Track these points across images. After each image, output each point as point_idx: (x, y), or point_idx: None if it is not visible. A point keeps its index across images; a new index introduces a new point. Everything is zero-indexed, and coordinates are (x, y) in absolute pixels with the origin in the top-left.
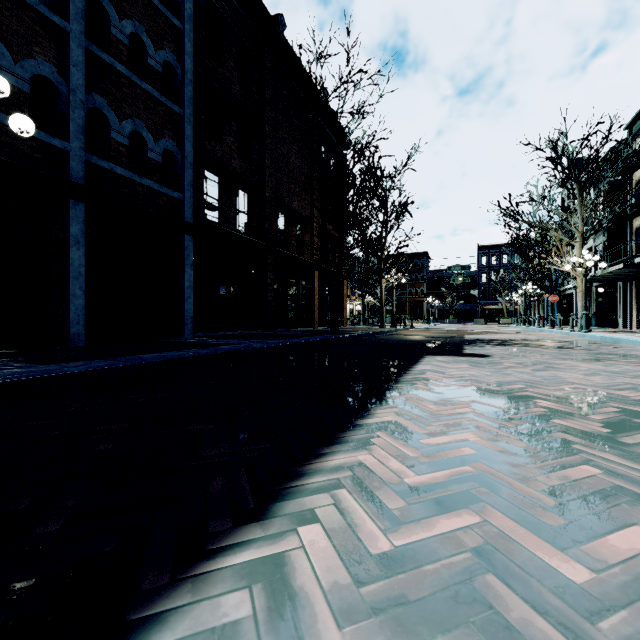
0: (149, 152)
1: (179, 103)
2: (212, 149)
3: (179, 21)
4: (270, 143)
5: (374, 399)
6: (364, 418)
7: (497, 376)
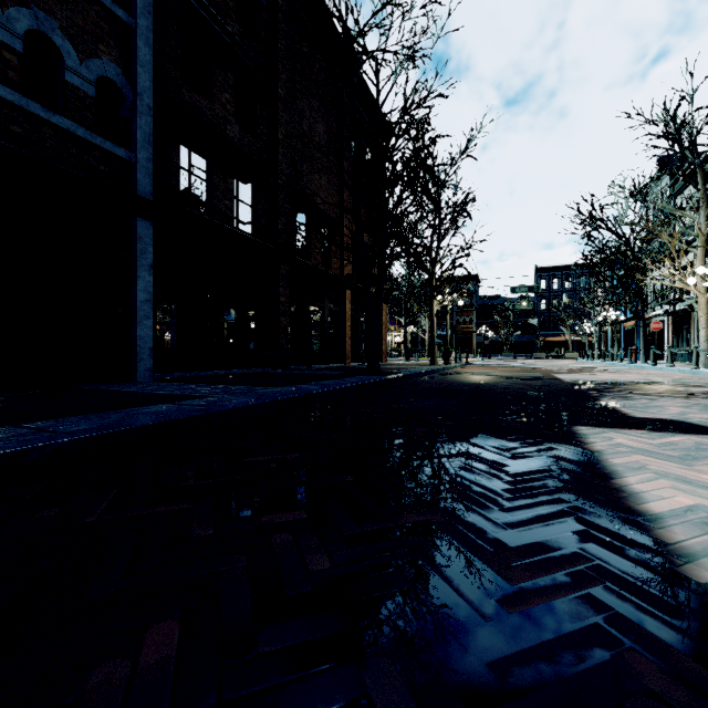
0: (68, 73)
1: (129, 9)
2: (195, 104)
3: None
4: (284, 111)
5: None
6: None
7: None
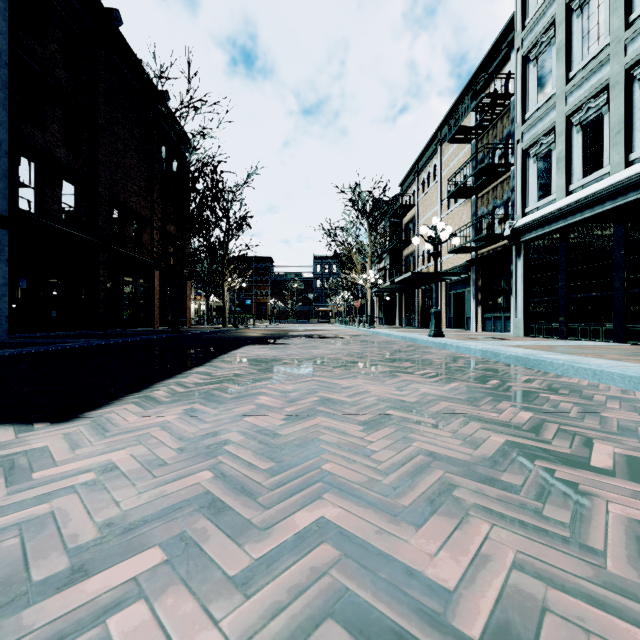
0: None
1: None
2: (30, 134)
3: None
4: (103, 137)
5: (196, 365)
6: (187, 371)
7: (278, 353)
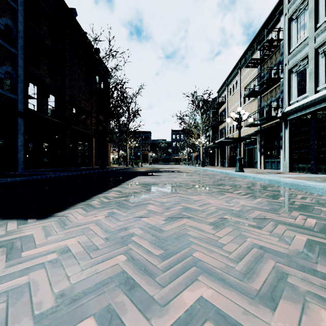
0: None
1: (14, 47)
2: (33, 71)
3: (14, 3)
4: (68, 72)
5: (113, 186)
6: (109, 190)
7: (156, 180)
